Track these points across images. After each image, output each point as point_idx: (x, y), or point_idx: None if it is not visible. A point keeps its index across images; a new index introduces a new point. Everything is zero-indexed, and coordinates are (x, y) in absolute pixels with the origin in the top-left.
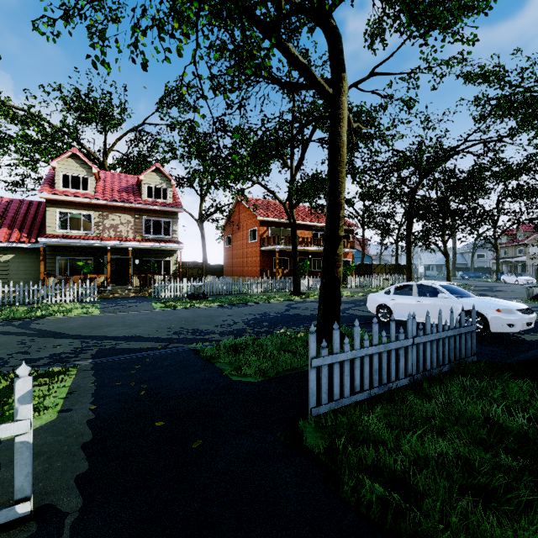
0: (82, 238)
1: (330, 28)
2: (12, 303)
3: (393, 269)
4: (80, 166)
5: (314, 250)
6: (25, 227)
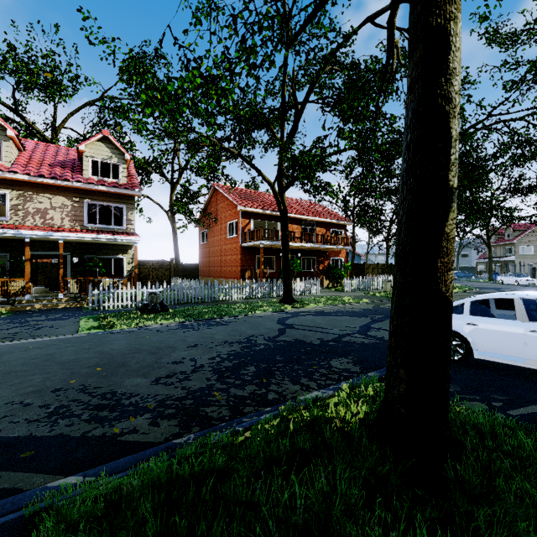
0: None
1: None
2: None
3: (386, 269)
4: None
5: (304, 248)
6: None
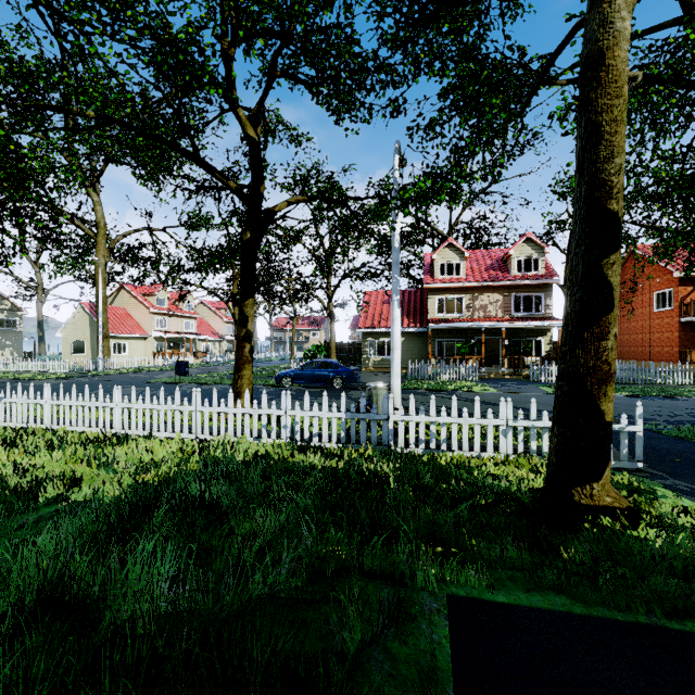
0: (459, 321)
1: None
2: (416, 377)
3: None
4: (453, 253)
5: None
6: (410, 314)
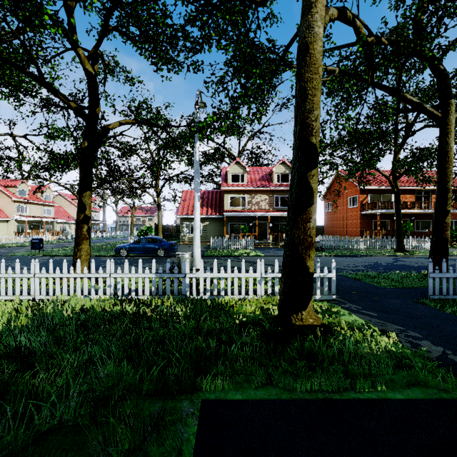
0: (243, 211)
1: (439, 72)
2: (216, 248)
3: None
4: (240, 168)
5: (418, 212)
6: (213, 206)
